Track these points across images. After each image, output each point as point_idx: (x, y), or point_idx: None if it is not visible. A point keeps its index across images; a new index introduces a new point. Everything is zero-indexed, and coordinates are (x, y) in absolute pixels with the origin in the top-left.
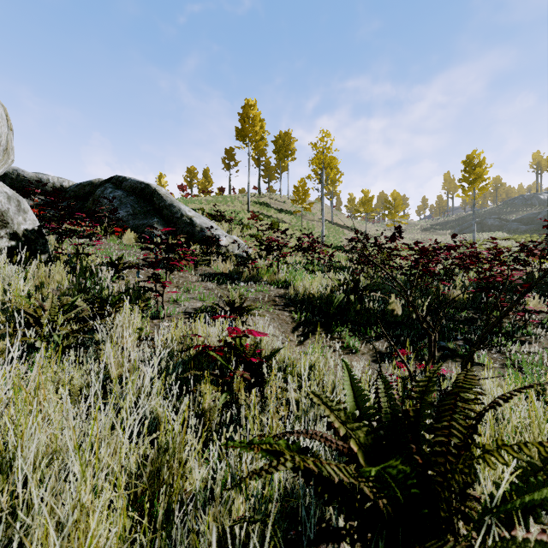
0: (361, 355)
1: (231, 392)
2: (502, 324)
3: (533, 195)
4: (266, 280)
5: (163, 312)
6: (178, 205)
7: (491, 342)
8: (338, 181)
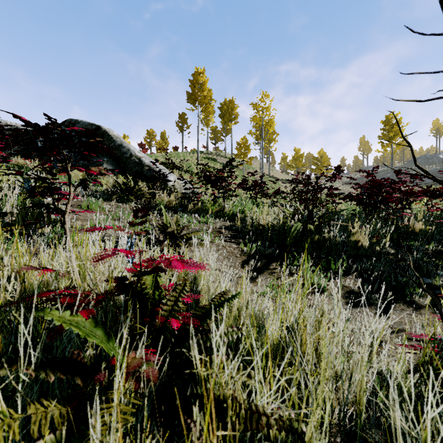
0: (331, 296)
1: None
2: None
3: (434, 155)
4: (212, 213)
5: (64, 238)
6: (127, 146)
7: None
8: (274, 140)
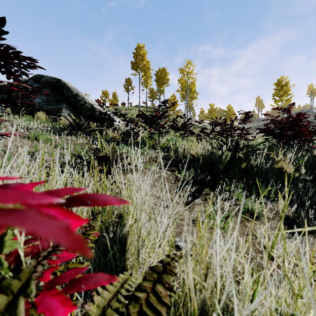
0: (268, 222)
1: None
2: None
3: (309, 110)
4: (148, 146)
5: None
6: (82, 95)
7: None
8: (195, 98)
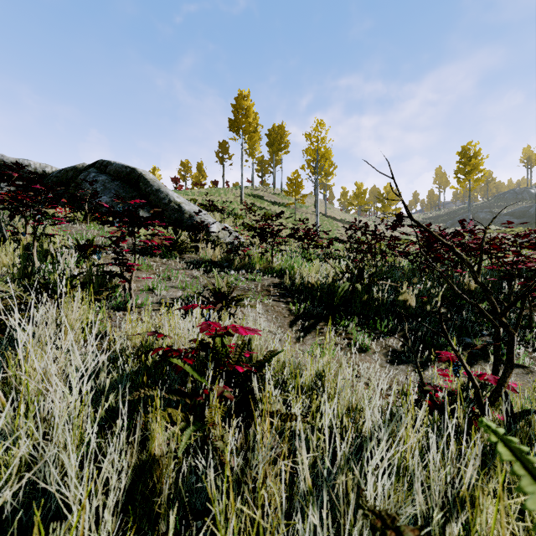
0: (373, 354)
1: (203, 423)
2: (532, 317)
3: (524, 189)
4: (259, 268)
5: (131, 303)
6: (166, 191)
7: (524, 339)
8: (332, 173)
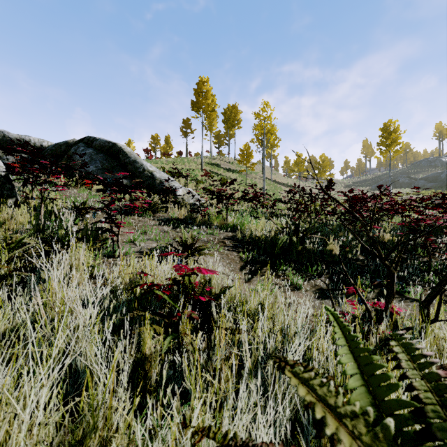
0: (305, 292)
1: (177, 335)
2: (431, 263)
3: (436, 158)
4: (216, 224)
5: (118, 252)
6: (141, 161)
7: (423, 280)
8: (276, 145)
